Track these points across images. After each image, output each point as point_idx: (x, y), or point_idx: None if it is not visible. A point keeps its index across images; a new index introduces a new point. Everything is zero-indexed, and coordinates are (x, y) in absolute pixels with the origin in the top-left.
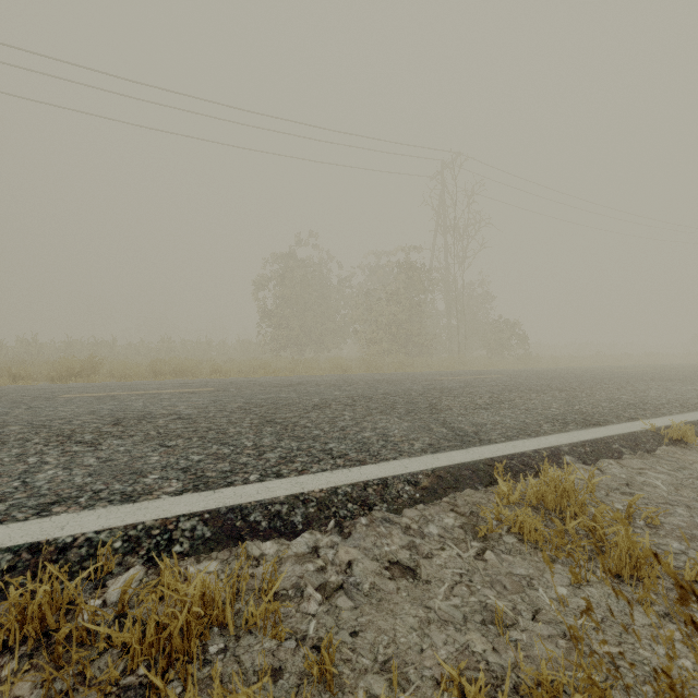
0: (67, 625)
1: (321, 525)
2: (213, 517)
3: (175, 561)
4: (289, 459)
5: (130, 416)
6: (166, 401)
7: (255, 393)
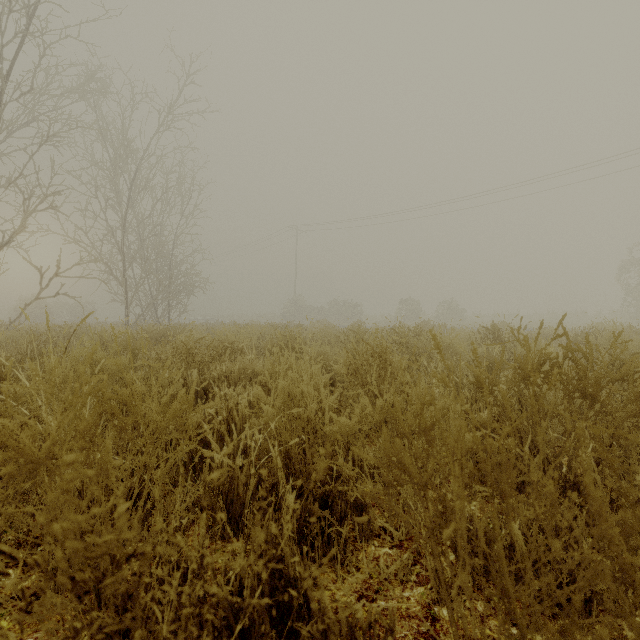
0: None
1: None
2: None
3: None
4: None
5: None
6: None
7: None
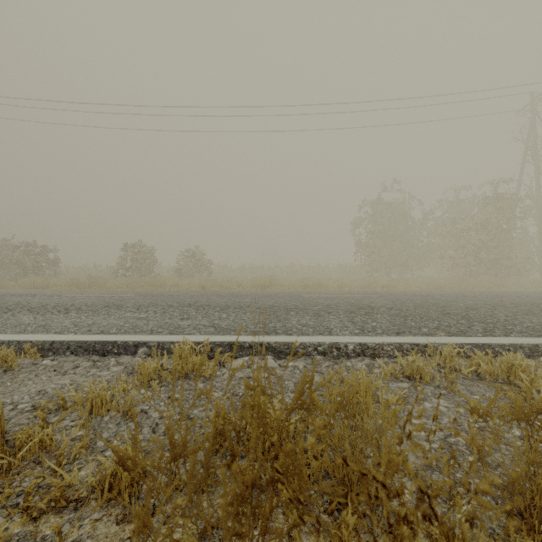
0: (465, 362)
1: (535, 358)
2: (477, 346)
3: (488, 353)
4: (490, 330)
5: (361, 306)
6: (364, 300)
7: (409, 299)
